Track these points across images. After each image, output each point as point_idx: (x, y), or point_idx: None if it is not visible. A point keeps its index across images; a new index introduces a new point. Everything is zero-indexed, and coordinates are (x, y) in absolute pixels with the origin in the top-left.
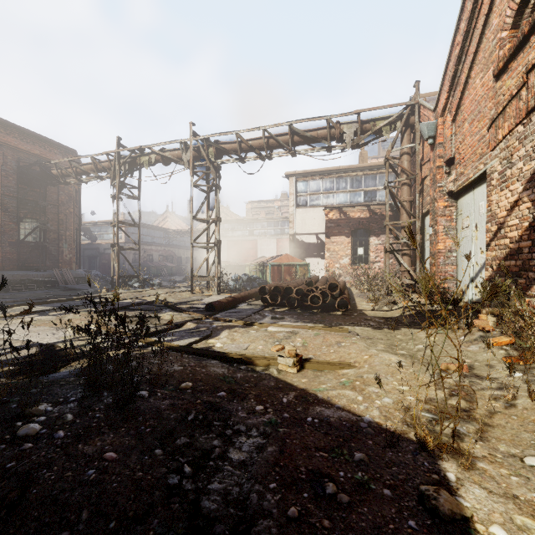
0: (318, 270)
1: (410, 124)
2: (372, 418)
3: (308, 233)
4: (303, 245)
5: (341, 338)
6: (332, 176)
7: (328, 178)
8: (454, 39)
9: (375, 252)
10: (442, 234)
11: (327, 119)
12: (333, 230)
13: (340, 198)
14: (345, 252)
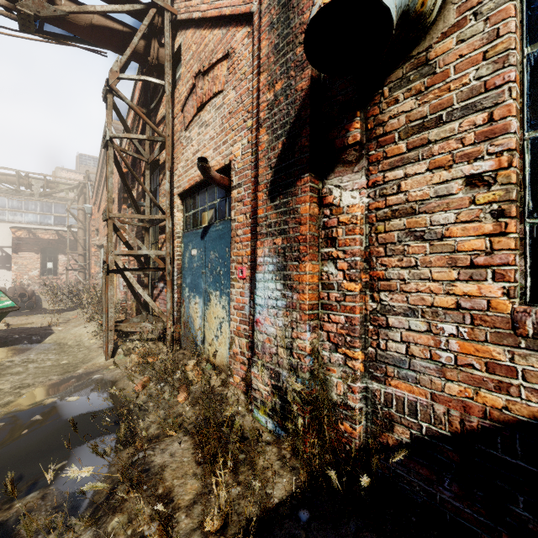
0: (3, 281)
1: (84, 193)
2: (37, 326)
3: None
4: None
5: (29, 317)
6: (20, 197)
7: (16, 198)
8: (96, 177)
9: (64, 266)
10: (94, 265)
11: (16, 172)
12: (22, 247)
13: (30, 218)
14: (35, 265)
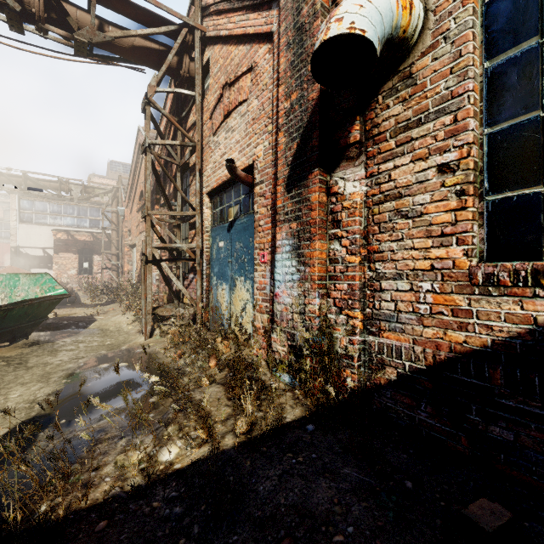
0: None
1: (117, 196)
2: (81, 315)
3: (34, 247)
4: (28, 257)
5: (72, 309)
6: (60, 202)
7: (56, 203)
8: (129, 181)
9: (98, 266)
10: (127, 263)
11: (58, 178)
12: (62, 248)
13: (68, 221)
14: (73, 265)
